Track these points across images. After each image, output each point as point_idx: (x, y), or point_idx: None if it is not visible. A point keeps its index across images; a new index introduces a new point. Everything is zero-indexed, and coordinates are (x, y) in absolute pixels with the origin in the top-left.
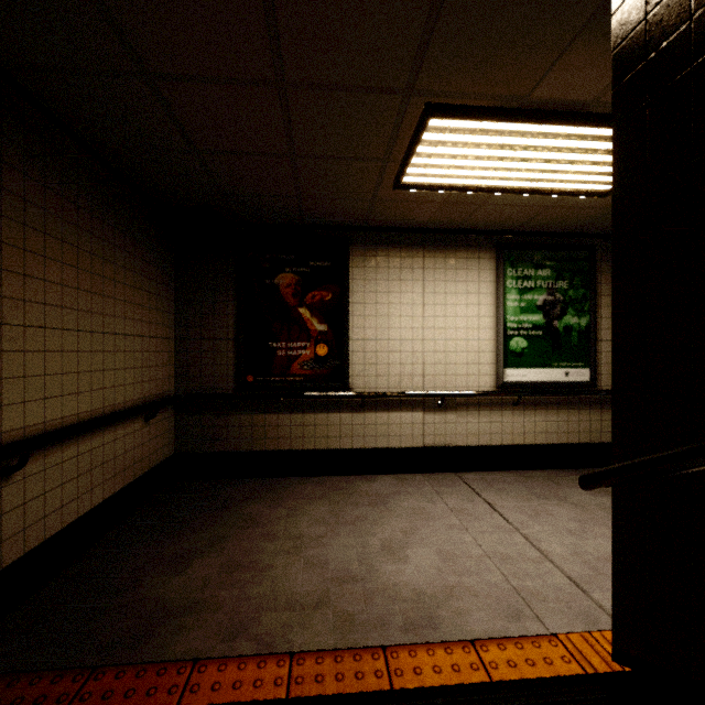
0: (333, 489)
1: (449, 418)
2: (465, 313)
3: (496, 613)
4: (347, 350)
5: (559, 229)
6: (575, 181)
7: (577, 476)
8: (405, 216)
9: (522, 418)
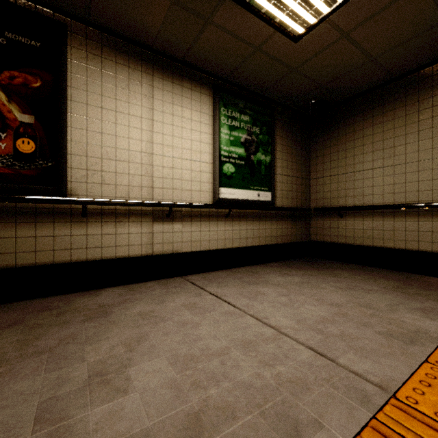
0: (38, 311)
1: (176, 227)
2: (189, 136)
3: (269, 437)
4: (64, 151)
5: (255, 87)
6: (285, 5)
7: (266, 267)
8: (134, 15)
9: (231, 227)
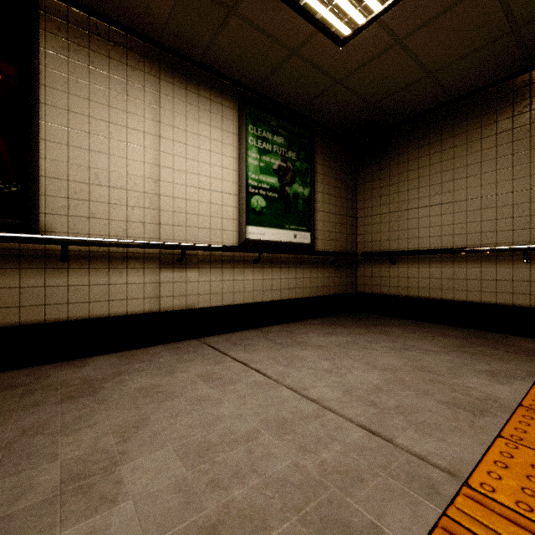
0: None
1: (191, 276)
2: (208, 160)
3: None
4: (34, 171)
5: (290, 102)
6: None
7: (304, 325)
8: None
9: (262, 275)
